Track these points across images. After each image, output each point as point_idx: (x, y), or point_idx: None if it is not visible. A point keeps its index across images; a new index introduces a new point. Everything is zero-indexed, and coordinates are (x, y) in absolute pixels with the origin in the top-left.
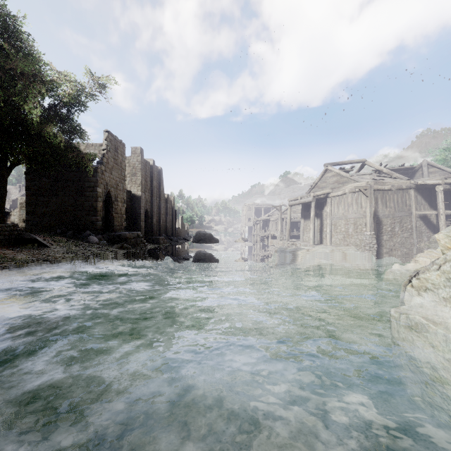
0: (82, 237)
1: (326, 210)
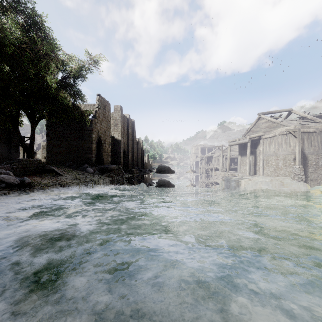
0: (82, 168)
1: (259, 148)
